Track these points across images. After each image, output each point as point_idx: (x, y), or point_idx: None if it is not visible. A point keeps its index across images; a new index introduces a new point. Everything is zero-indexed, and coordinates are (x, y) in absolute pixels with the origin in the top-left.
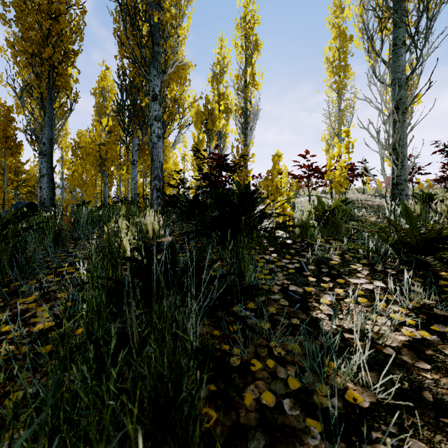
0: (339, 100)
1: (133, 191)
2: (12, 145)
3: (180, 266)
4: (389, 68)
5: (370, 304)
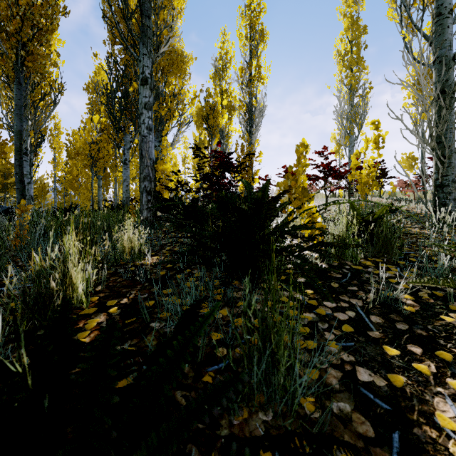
0: (352, 96)
1: (125, 194)
2: None
3: (160, 316)
4: (433, 42)
5: None
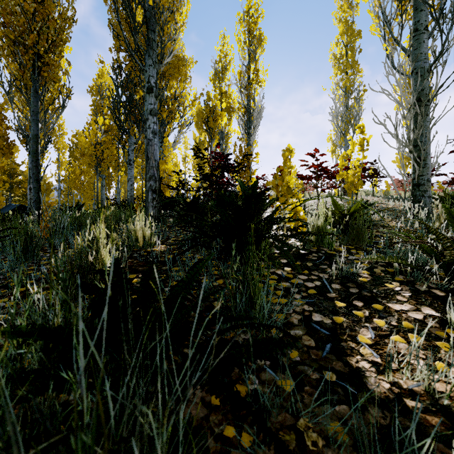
0: (347, 98)
1: (129, 193)
2: (4, 145)
3: (171, 284)
4: (410, 55)
5: (428, 345)
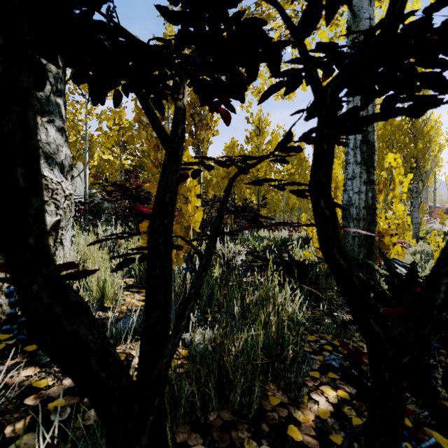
0: None
1: None
2: None
3: None
4: None
5: None
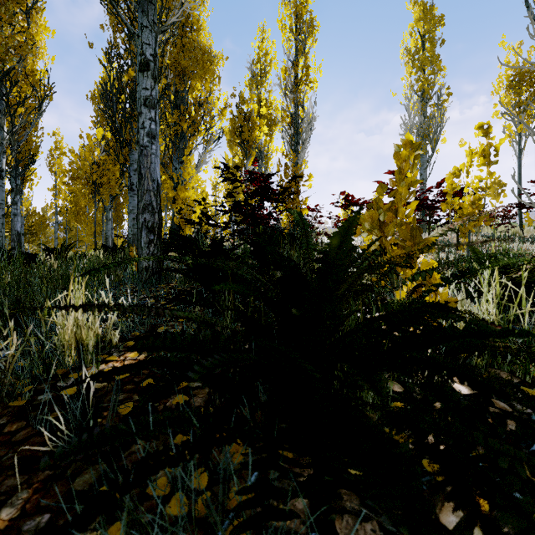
0: (424, 105)
1: (131, 230)
2: None
3: None
4: None
5: None
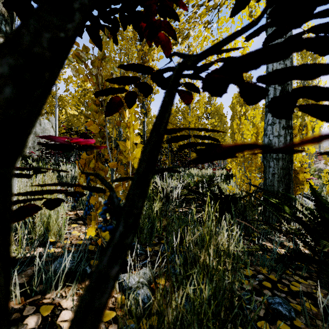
0: None
1: None
2: None
3: None
4: None
5: None
